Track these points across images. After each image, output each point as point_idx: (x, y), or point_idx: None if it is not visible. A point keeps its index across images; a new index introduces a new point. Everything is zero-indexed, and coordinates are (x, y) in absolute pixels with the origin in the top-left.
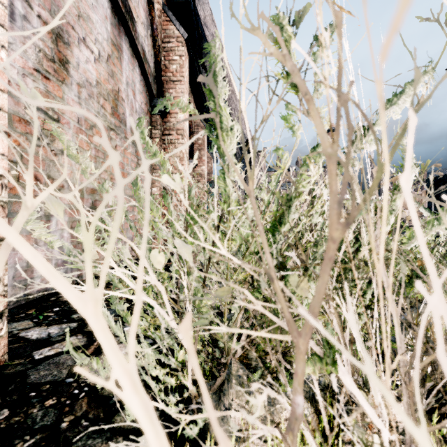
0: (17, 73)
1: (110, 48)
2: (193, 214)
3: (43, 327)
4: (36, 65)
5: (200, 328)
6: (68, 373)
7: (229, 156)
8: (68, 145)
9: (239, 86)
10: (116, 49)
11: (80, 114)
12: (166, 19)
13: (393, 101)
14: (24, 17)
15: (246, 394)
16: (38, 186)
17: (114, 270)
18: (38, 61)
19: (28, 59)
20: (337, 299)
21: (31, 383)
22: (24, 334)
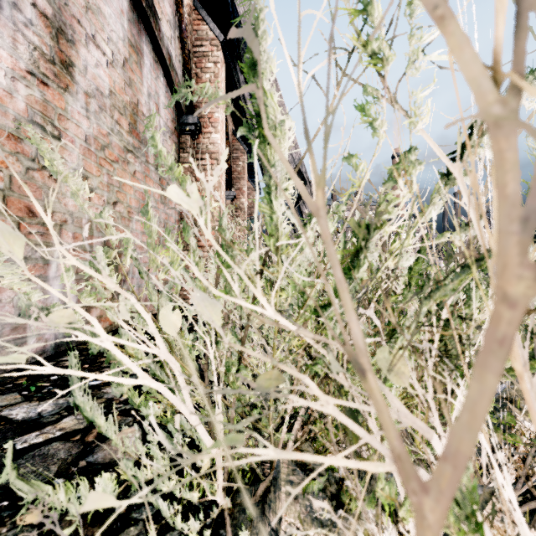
0: (5, 76)
1: (127, 50)
2: (221, 252)
3: (34, 403)
4: (30, 66)
5: (229, 452)
6: (58, 470)
7: (279, 150)
8: (52, 158)
9: (298, 28)
10: (135, 52)
11: (88, 131)
12: (198, 18)
13: (527, 81)
14: (14, 5)
15: (300, 509)
16: (32, 221)
17: (99, 339)
18: (32, 62)
19: (20, 58)
20: (457, 391)
21: (4, 486)
22: (7, 412)
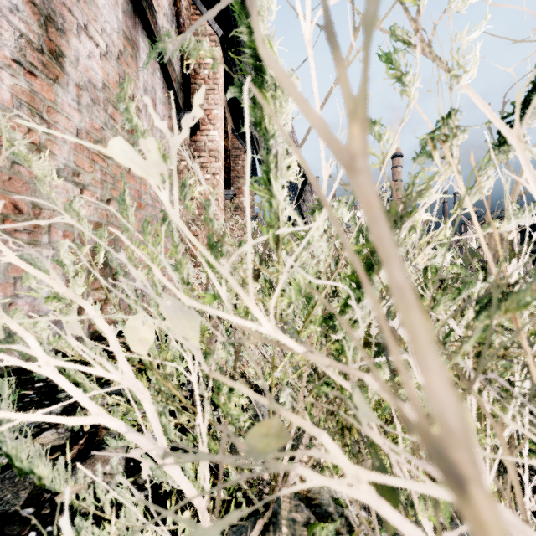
0: None
1: (122, 43)
2: (195, 242)
3: None
4: (16, 54)
5: None
6: (28, 497)
7: (282, 73)
8: (12, 138)
9: None
10: (131, 45)
11: (80, 125)
12: (196, 13)
13: None
14: None
15: None
16: (18, 218)
17: (35, 364)
18: (18, 50)
19: (4, 45)
20: None
21: None
22: None
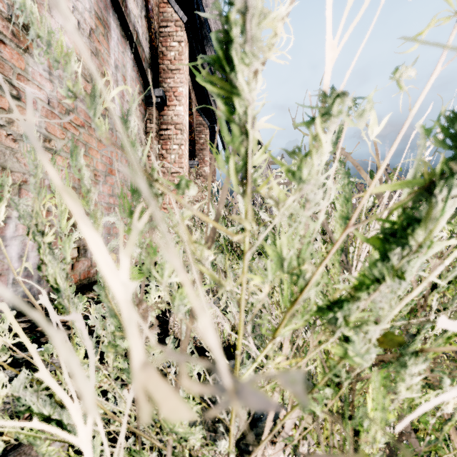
0: None
1: (94, 22)
2: None
3: None
4: None
5: None
6: None
7: None
8: None
9: None
10: (102, 25)
11: (52, 94)
12: (163, 1)
13: None
14: None
15: None
16: None
17: None
18: None
19: None
20: None
21: None
22: None
